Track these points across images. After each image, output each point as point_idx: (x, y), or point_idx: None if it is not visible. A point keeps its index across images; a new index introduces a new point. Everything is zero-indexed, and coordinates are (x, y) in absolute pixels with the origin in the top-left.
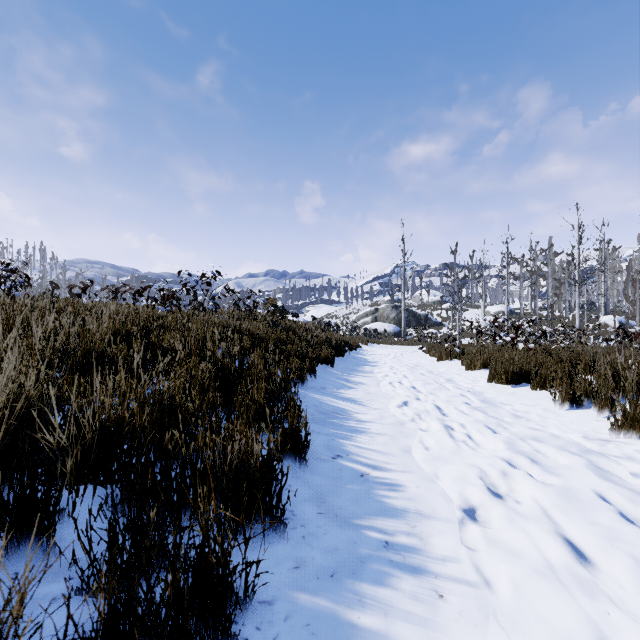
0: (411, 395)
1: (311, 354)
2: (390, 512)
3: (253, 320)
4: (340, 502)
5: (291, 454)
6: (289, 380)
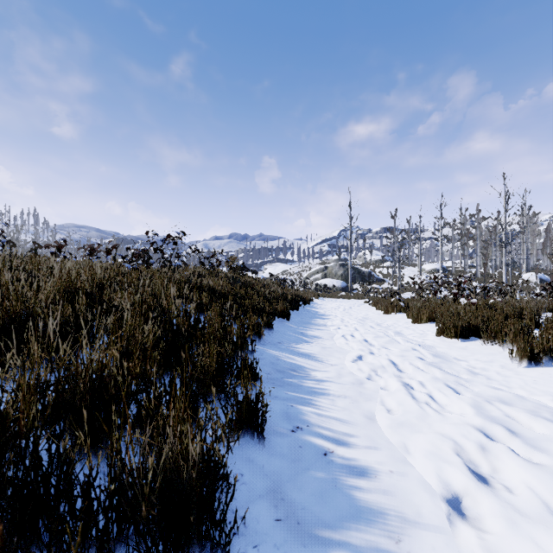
0: (365, 350)
1: (268, 309)
2: (364, 515)
3: (215, 277)
4: (302, 498)
5: (245, 429)
6: (246, 338)
